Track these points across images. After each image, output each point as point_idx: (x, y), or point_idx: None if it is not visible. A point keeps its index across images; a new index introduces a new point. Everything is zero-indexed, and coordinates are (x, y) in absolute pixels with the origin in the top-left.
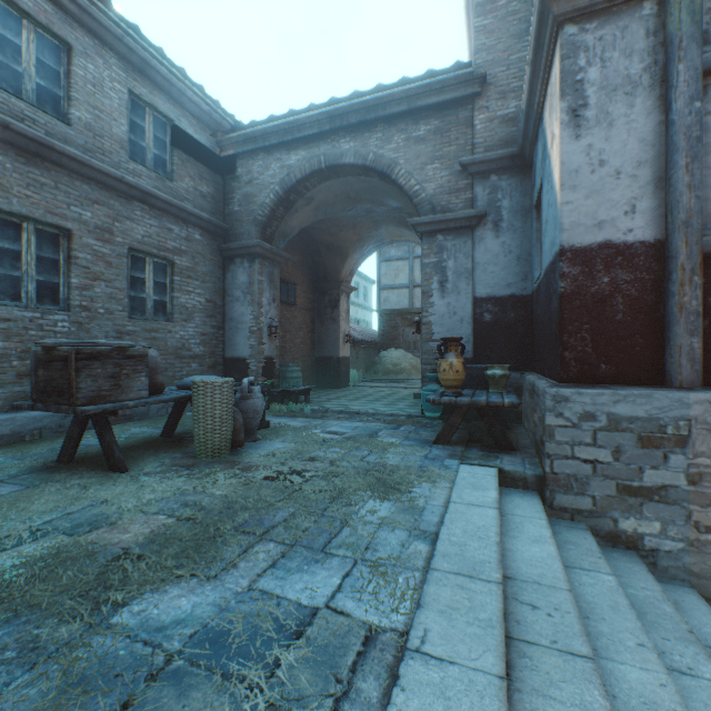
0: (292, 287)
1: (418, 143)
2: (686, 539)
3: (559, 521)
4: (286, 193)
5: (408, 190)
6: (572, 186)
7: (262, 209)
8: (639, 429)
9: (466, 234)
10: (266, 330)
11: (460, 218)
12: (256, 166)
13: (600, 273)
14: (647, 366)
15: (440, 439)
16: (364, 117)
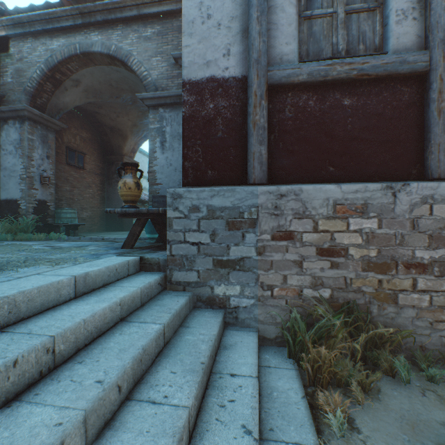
0: (81, 155)
1: (146, 41)
2: (256, 296)
3: (173, 292)
4: (50, 71)
5: (139, 74)
6: (190, 33)
7: (31, 82)
8: (227, 216)
9: (178, 109)
10: (38, 179)
11: (173, 95)
12: (25, 47)
13: (208, 101)
14: (237, 170)
15: (126, 244)
16: (107, 16)
